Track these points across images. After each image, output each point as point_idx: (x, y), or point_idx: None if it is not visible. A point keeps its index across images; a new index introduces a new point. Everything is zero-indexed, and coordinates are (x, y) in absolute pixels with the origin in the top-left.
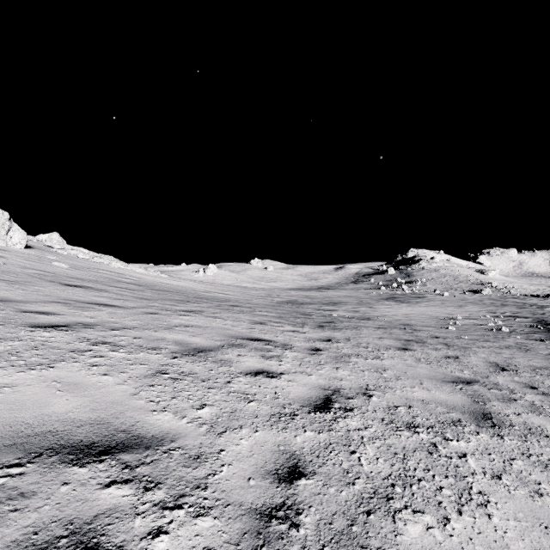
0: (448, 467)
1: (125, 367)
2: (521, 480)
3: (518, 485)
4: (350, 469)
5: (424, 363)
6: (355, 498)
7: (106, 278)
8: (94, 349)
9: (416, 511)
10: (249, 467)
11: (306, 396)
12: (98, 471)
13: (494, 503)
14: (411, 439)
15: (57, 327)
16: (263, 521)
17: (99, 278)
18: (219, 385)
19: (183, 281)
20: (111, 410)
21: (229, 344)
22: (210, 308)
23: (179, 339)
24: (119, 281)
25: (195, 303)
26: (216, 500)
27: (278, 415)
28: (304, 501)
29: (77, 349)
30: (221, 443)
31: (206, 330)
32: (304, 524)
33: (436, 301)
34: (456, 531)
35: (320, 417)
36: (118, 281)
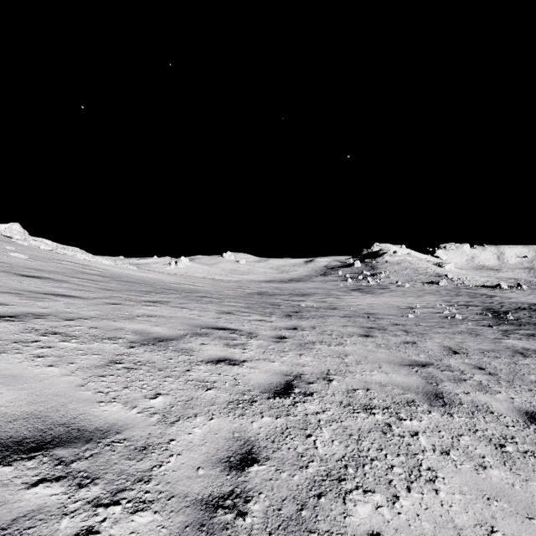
0: (400, 446)
1: (75, 357)
2: (467, 455)
3: (464, 460)
4: (304, 453)
5: (384, 348)
6: (307, 482)
7: (69, 270)
8: (42, 339)
9: (367, 491)
10: (200, 456)
11: (267, 382)
12: (25, 469)
13: (442, 478)
14: (366, 420)
15: (2, 318)
16: (208, 512)
17: (61, 269)
18: (177, 374)
19: (153, 273)
20: (51, 402)
21: (193, 333)
22: (178, 299)
23: (139, 328)
24: (83, 272)
25: (162, 294)
26: (158, 493)
27: (236, 402)
28: (254, 488)
29: (22, 340)
30: (172, 432)
31: (170, 320)
32: (252, 512)
33: (398, 291)
34: (405, 508)
35: (279, 402)
36: (82, 272)
